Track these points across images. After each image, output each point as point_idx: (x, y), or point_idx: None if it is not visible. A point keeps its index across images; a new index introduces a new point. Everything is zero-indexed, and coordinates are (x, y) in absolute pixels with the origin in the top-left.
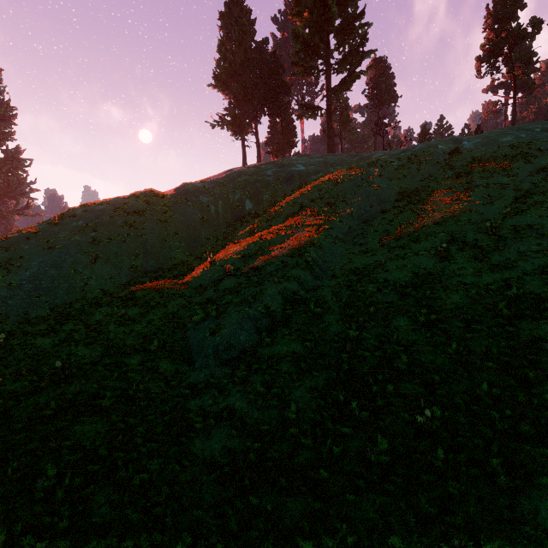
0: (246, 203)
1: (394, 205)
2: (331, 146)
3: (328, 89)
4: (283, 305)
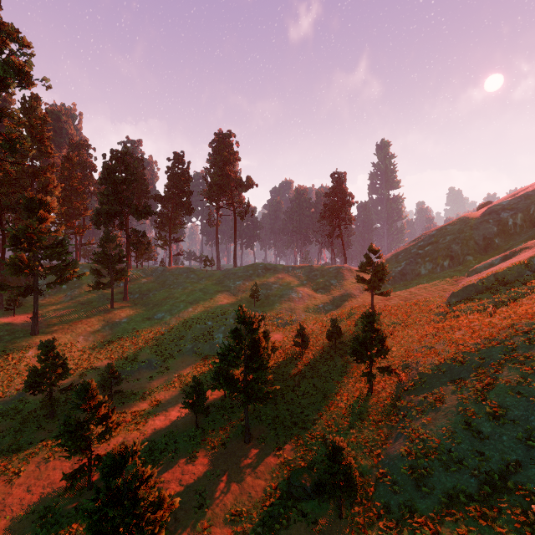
0: None
1: None
2: None
3: None
4: (493, 282)
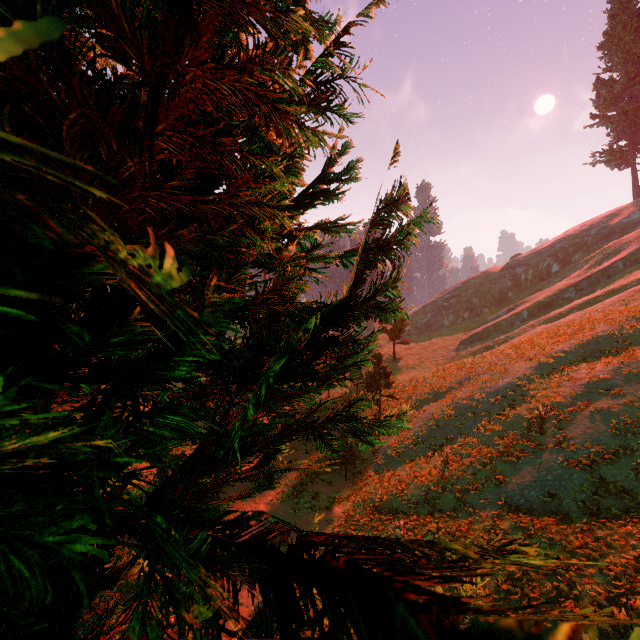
0: (552, 267)
1: (632, 267)
2: None
3: None
4: (492, 331)
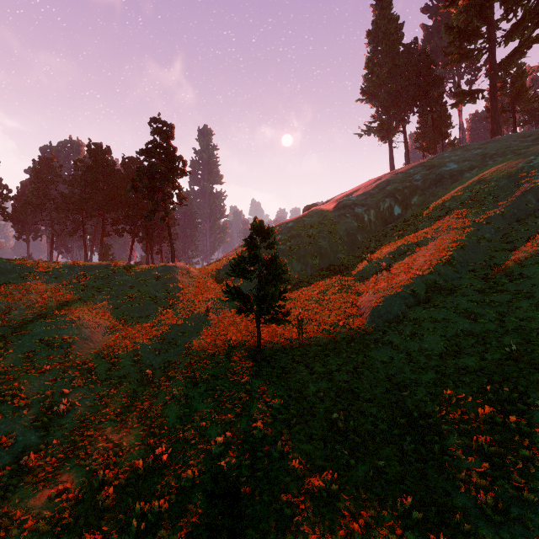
0: (394, 209)
1: None
2: (496, 129)
3: (490, 69)
4: (426, 290)
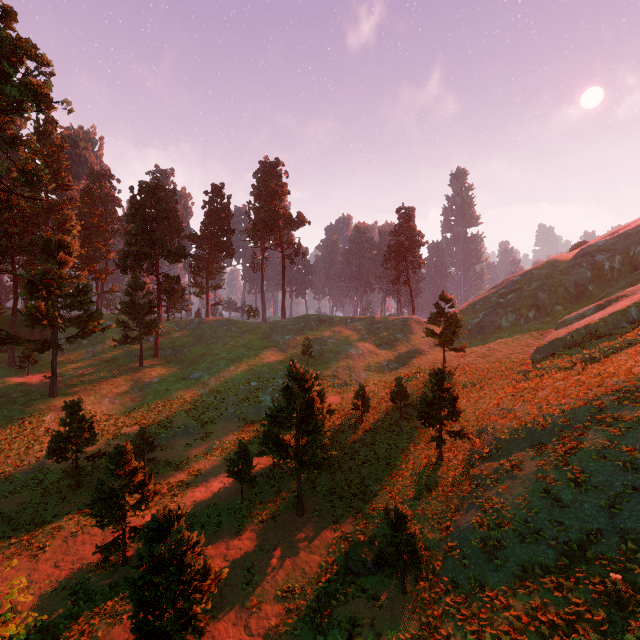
0: None
1: None
2: None
3: None
4: (584, 336)
